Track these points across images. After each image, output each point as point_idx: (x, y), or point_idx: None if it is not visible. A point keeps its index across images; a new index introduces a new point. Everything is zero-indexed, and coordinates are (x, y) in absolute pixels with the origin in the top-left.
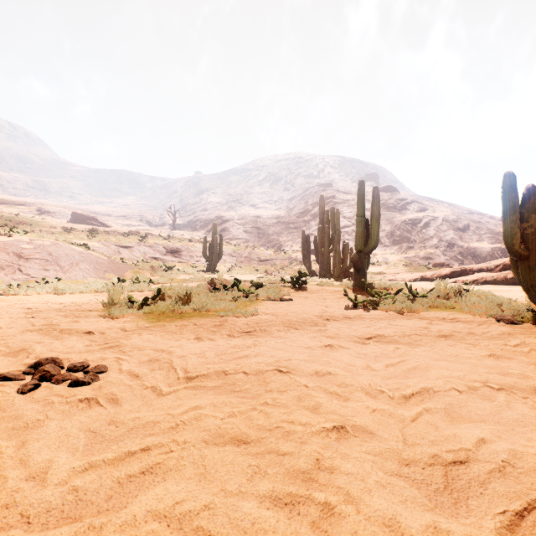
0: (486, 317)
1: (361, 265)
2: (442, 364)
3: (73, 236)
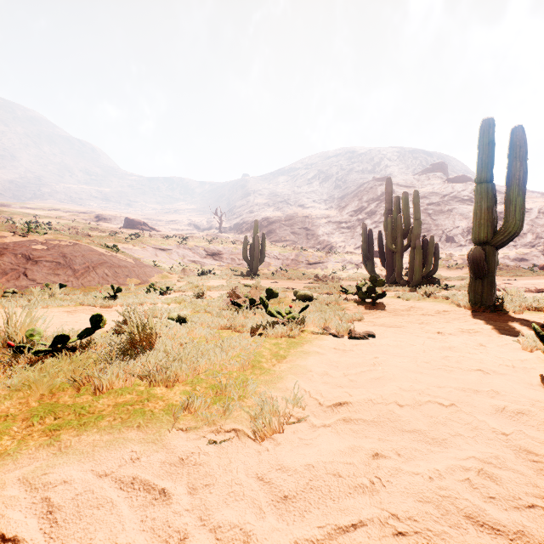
0: None
1: (486, 266)
2: None
3: (112, 239)
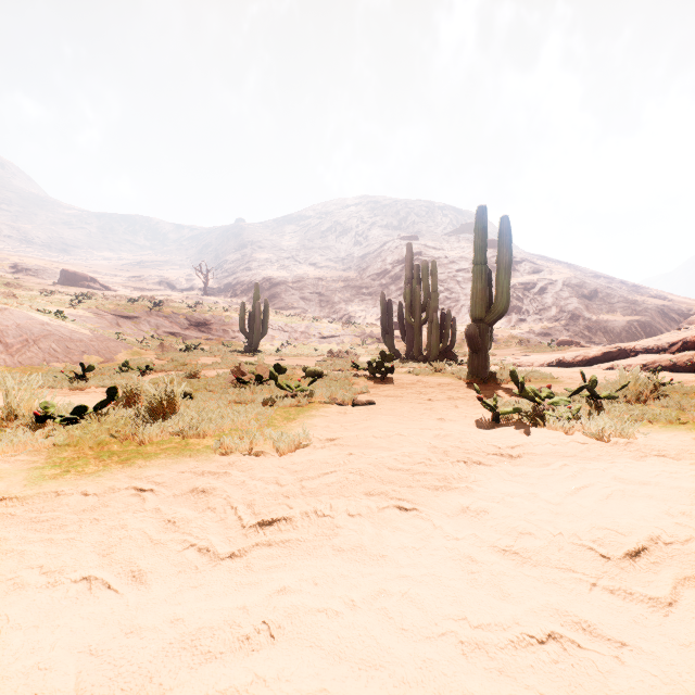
0: None
1: (481, 341)
2: None
3: (49, 301)
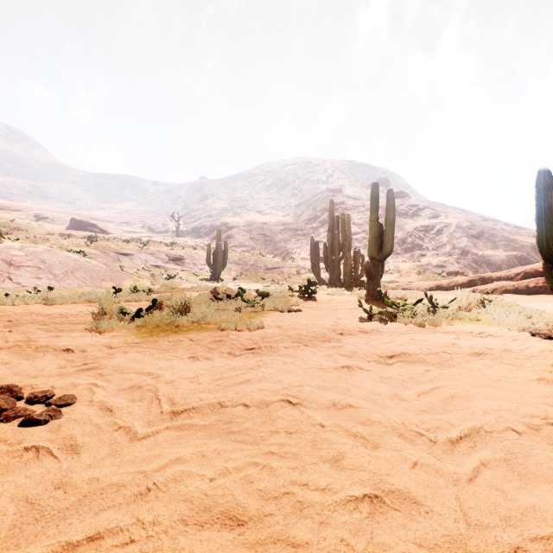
0: (518, 331)
1: (374, 273)
2: (485, 392)
3: (70, 243)
